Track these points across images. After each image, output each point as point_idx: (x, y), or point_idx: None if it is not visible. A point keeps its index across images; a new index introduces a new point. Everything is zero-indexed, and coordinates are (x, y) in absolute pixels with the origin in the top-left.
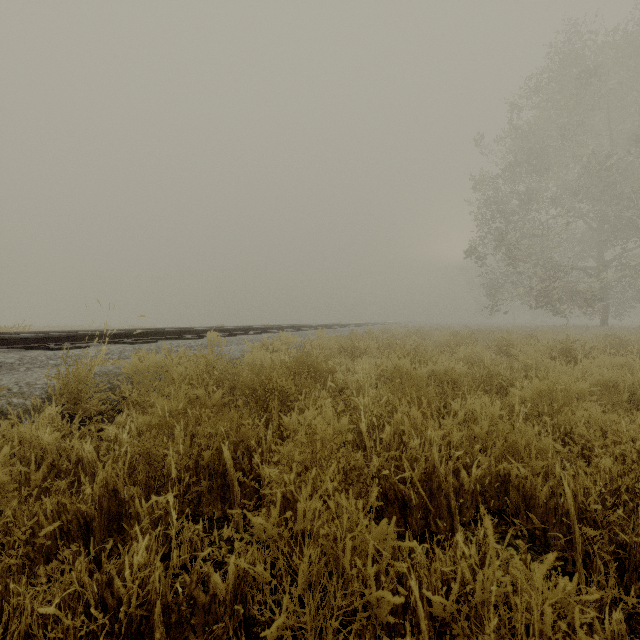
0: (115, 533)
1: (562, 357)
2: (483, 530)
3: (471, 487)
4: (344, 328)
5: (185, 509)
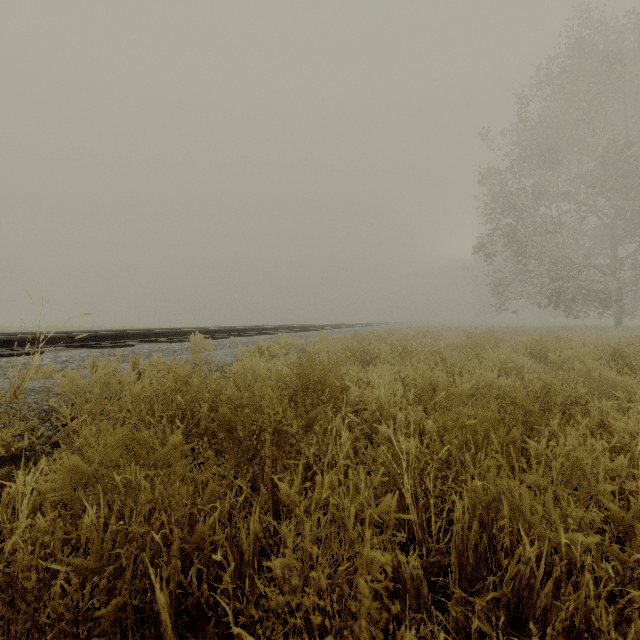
0: None
1: (615, 364)
2: None
3: None
4: (347, 328)
5: None
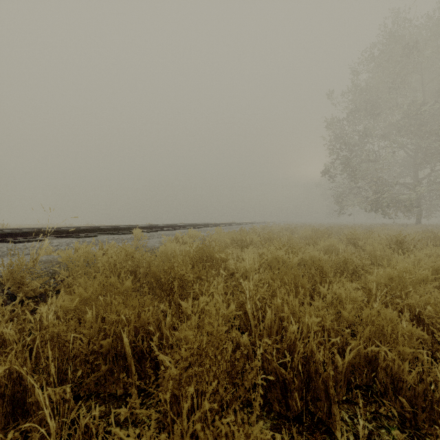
0: (19, 417)
1: (397, 247)
2: (362, 421)
3: (344, 369)
4: (236, 226)
5: (92, 387)
